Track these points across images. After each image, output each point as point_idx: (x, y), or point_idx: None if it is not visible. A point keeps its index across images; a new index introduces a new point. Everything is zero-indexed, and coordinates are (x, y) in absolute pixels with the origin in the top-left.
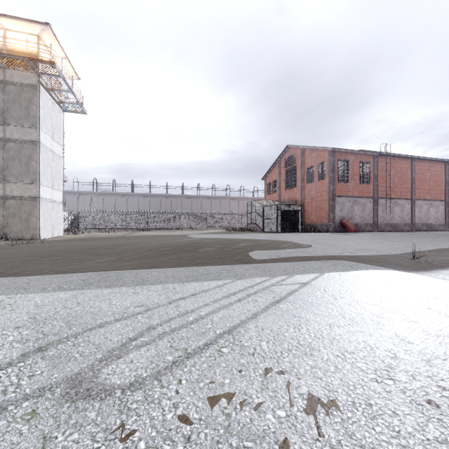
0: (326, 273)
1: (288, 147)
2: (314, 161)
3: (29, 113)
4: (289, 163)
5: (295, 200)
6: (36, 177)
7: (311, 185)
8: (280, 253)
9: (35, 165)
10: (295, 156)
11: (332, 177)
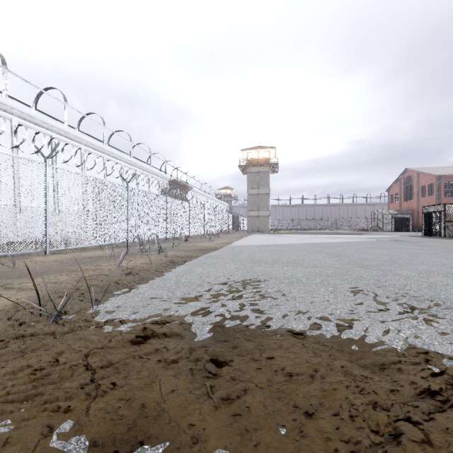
0: (379, 235)
1: (407, 170)
2: (426, 182)
3: (266, 182)
4: (407, 181)
5: (412, 209)
6: (268, 208)
7: (424, 199)
8: (375, 234)
9: (268, 203)
10: (412, 176)
11: (438, 194)
